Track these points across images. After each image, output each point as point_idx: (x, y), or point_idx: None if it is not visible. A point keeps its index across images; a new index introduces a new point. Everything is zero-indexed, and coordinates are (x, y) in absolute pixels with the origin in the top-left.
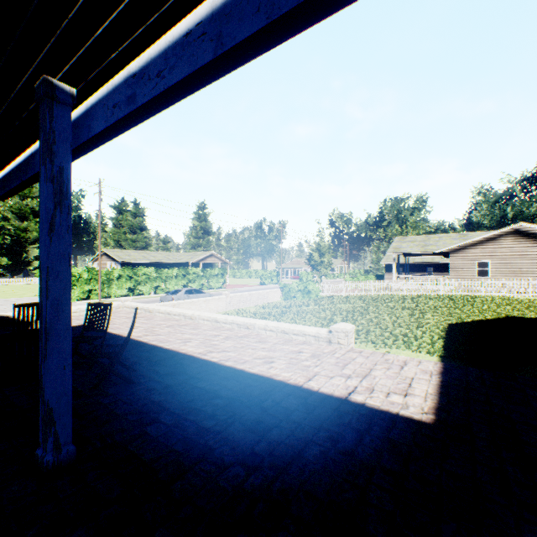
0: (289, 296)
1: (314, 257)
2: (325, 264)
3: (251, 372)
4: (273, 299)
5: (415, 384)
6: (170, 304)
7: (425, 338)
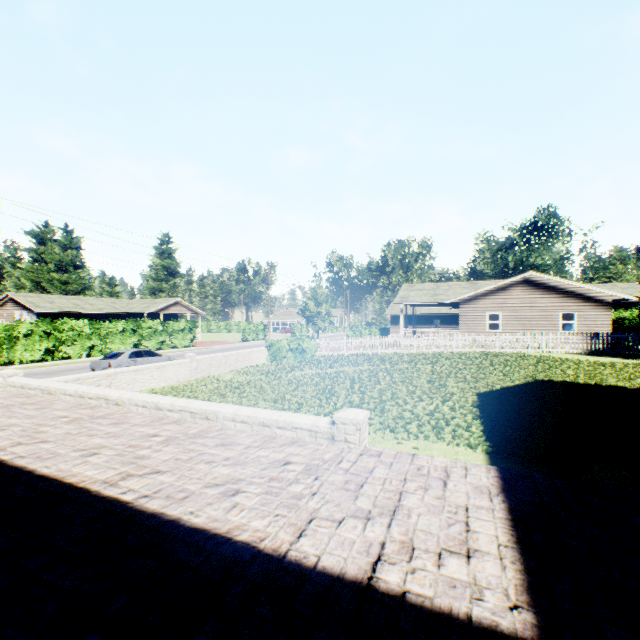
0: (279, 357)
1: (309, 307)
2: (323, 316)
3: (192, 527)
4: (258, 361)
5: (475, 523)
6: (102, 375)
7: (458, 419)
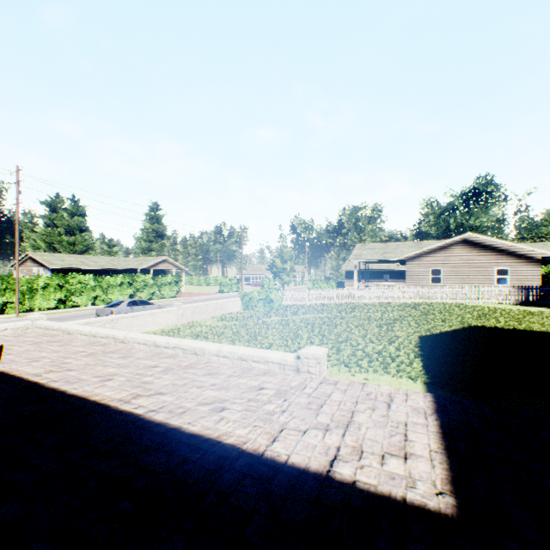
0: (250, 306)
1: (276, 263)
2: (288, 271)
3: (190, 433)
4: (233, 310)
5: (412, 435)
6: (106, 320)
7: (402, 357)
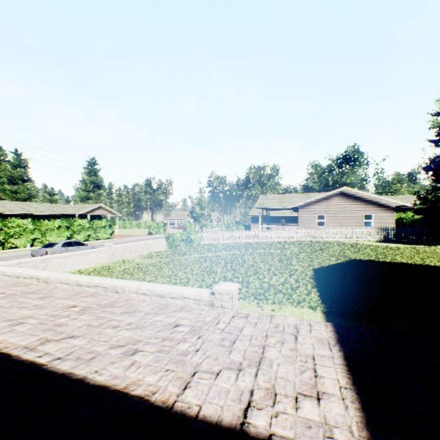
0: (174, 245)
1: (196, 210)
2: (206, 216)
3: (95, 384)
4: (159, 249)
5: (321, 369)
6: (39, 260)
7: (302, 288)
